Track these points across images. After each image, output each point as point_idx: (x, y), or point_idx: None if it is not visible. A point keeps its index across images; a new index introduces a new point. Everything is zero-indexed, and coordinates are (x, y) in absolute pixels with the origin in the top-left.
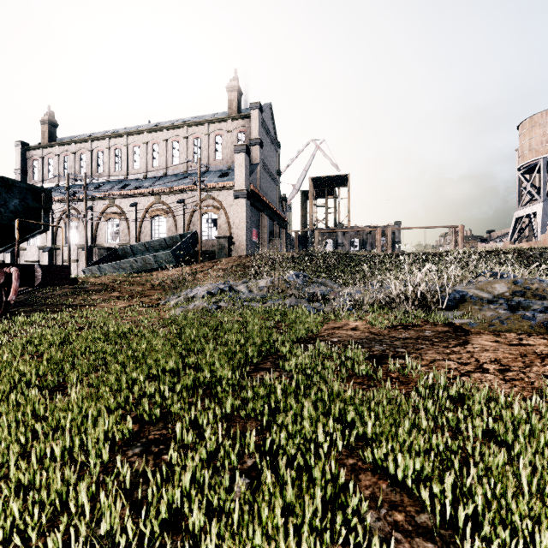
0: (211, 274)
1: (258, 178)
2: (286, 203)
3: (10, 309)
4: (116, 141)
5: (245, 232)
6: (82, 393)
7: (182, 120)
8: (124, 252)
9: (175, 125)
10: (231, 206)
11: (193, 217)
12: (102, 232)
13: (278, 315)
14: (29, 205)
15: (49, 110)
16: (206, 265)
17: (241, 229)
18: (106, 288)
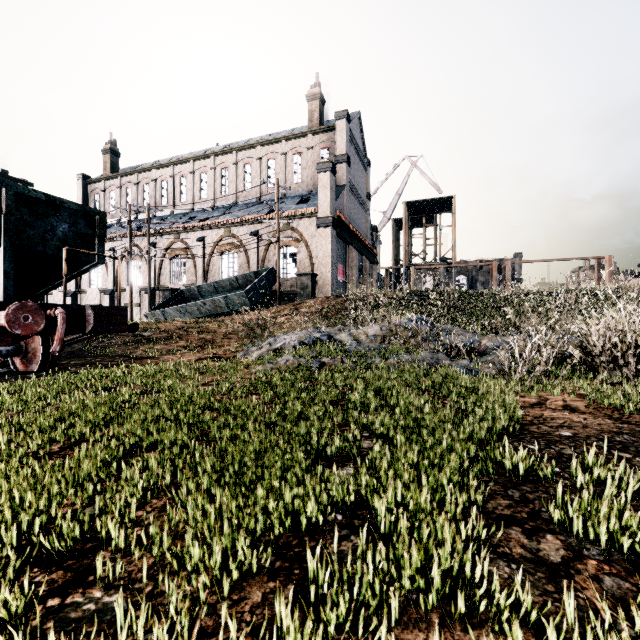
0: (297, 319)
1: (344, 203)
2: (376, 233)
3: (60, 361)
4: (181, 168)
5: (330, 268)
6: (128, 574)
7: (255, 139)
8: (190, 293)
9: (247, 145)
10: (313, 237)
11: (268, 252)
12: (166, 272)
13: (427, 381)
14: (80, 232)
15: (111, 137)
16: (287, 307)
17: (325, 264)
18: (171, 336)
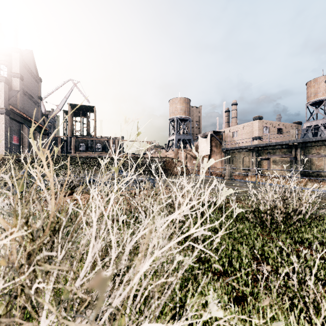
0: None
1: (18, 100)
2: (47, 118)
3: None
4: None
5: (4, 138)
6: None
7: None
8: None
9: None
10: None
11: None
12: None
13: None
14: None
15: None
16: None
17: (0, 135)
18: None
